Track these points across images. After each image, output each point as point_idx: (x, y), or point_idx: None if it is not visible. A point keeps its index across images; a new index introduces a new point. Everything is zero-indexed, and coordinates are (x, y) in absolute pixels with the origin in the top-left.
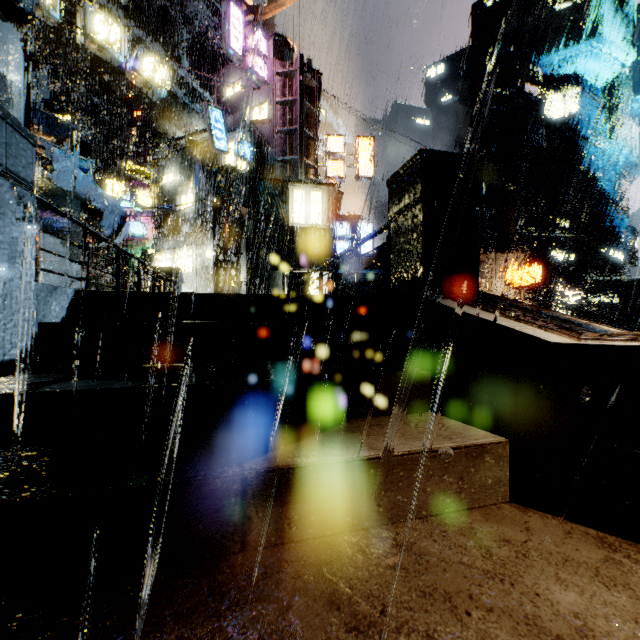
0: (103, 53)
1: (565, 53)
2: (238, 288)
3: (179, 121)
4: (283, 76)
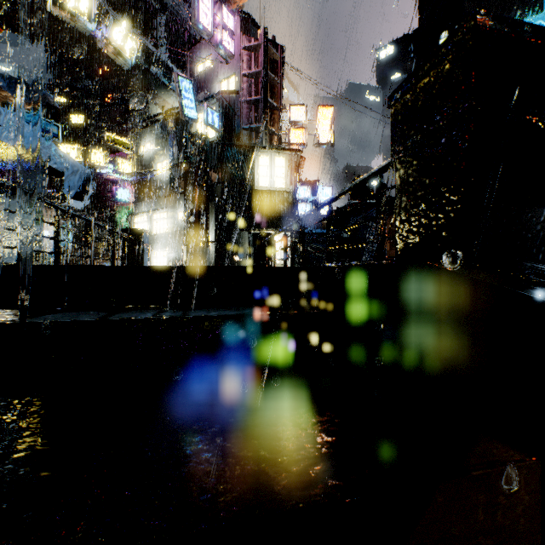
0: (73, 21)
1: None
2: (207, 247)
3: (158, 99)
4: (249, 50)
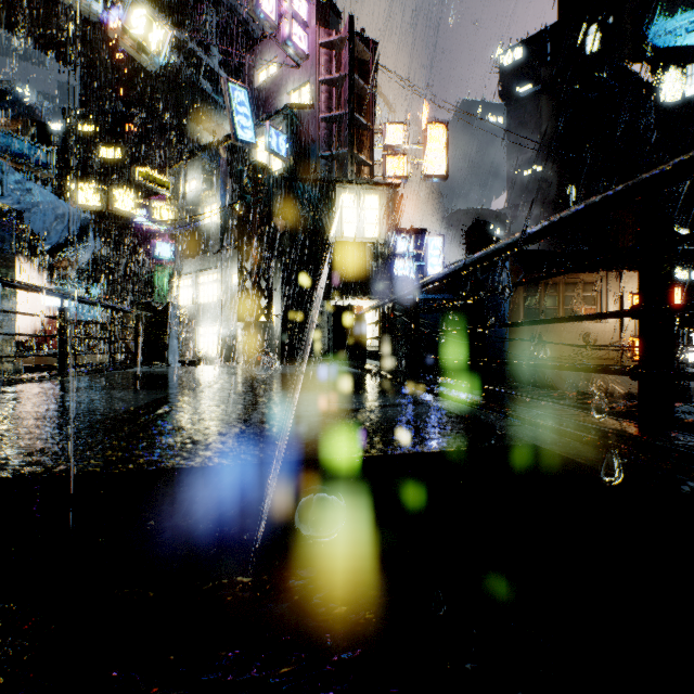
0: None
1: (684, 18)
2: (269, 323)
3: (210, 123)
4: (329, 48)
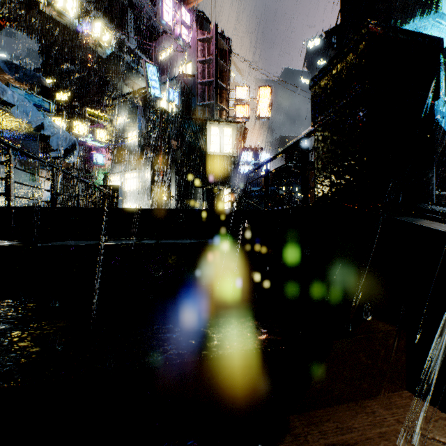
0: (62, 18)
1: (412, 26)
2: (169, 201)
3: (129, 80)
4: (203, 42)
